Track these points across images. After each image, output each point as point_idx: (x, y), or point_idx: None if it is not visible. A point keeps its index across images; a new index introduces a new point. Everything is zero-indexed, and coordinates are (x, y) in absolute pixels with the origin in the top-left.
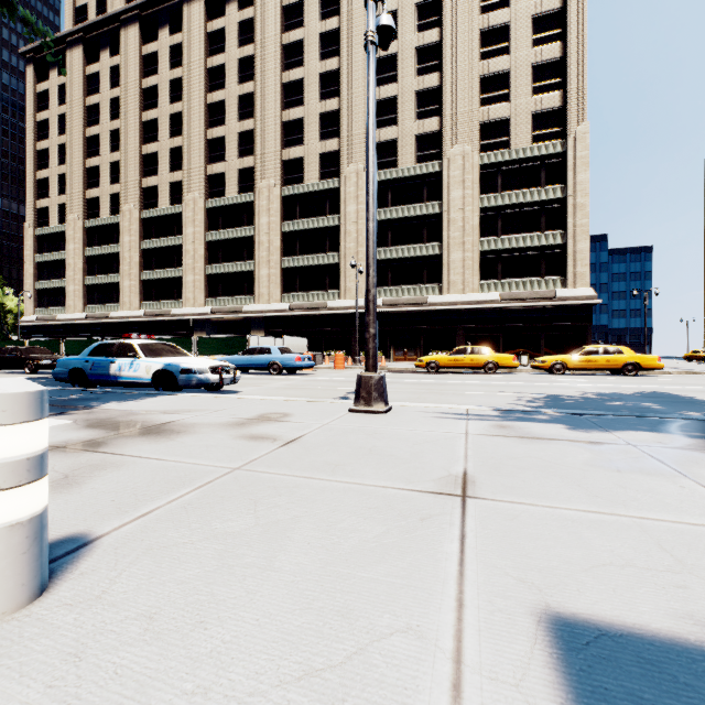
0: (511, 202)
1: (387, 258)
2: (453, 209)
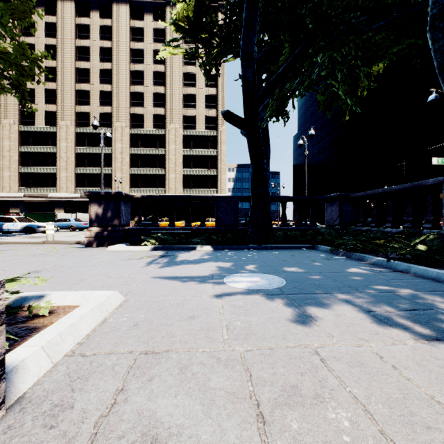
0: (196, 154)
1: (138, 173)
2: (171, 154)
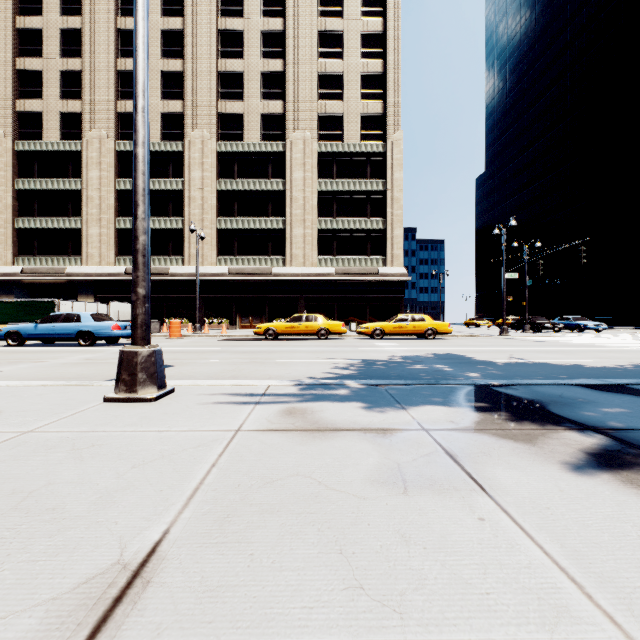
0: (344, 188)
1: (233, 228)
2: (295, 188)
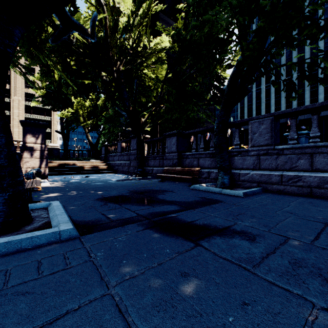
0: (36, 118)
1: None
2: (15, 115)
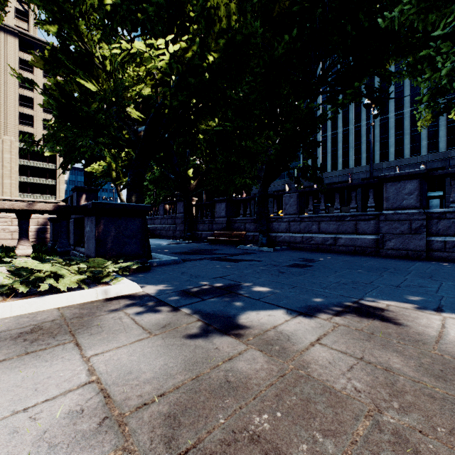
0: (35, 165)
1: None
2: (5, 162)
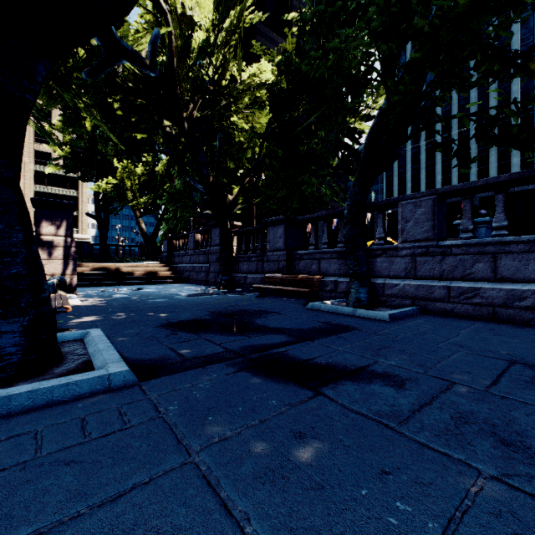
0: (53, 192)
1: None
2: None
